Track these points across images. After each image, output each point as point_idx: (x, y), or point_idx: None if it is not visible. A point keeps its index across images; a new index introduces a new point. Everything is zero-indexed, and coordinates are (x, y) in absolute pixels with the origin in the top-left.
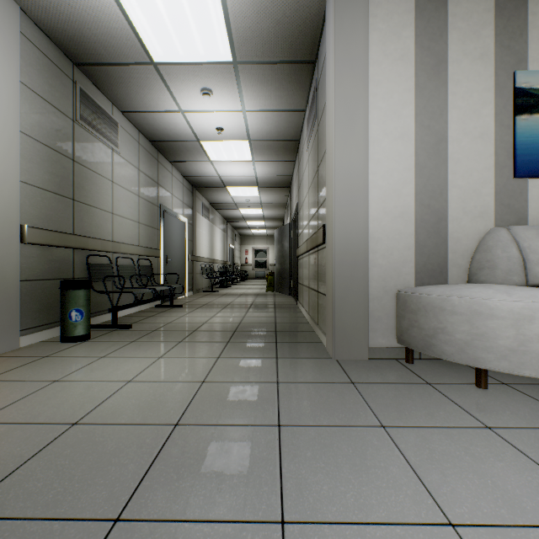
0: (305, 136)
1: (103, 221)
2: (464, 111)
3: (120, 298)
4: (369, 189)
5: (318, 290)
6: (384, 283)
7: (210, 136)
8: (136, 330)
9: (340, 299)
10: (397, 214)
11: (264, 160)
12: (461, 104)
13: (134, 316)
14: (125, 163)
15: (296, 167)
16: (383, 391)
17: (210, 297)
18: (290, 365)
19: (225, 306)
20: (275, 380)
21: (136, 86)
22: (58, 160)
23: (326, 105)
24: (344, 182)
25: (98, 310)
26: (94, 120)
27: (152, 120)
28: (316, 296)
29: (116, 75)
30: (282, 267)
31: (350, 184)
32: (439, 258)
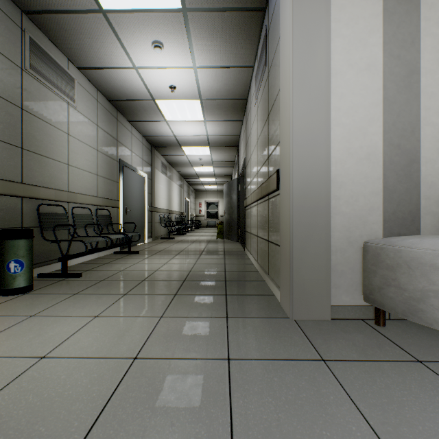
0: (253, 92)
1: (57, 172)
2: (438, 39)
3: (69, 247)
4: (331, 127)
5: (269, 240)
6: (348, 233)
7: (164, 94)
8: (85, 279)
9: (299, 251)
10: (363, 155)
11: (214, 120)
12: (436, 31)
13: (90, 263)
14: (82, 118)
15: (244, 125)
16: (368, 376)
17: (166, 244)
18: (242, 329)
19: (178, 252)
20: (226, 355)
21: (88, 38)
22: (2, 106)
23: (280, 39)
24: (303, 118)
25: (52, 258)
26: (47, 71)
27: (108, 77)
28: (266, 245)
29: (67, 25)
30: (230, 217)
31: (310, 121)
32: (410, 204)
